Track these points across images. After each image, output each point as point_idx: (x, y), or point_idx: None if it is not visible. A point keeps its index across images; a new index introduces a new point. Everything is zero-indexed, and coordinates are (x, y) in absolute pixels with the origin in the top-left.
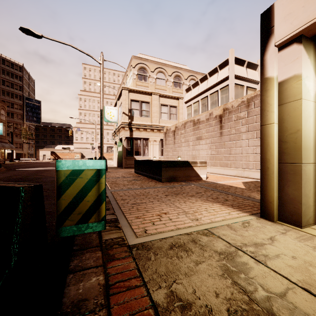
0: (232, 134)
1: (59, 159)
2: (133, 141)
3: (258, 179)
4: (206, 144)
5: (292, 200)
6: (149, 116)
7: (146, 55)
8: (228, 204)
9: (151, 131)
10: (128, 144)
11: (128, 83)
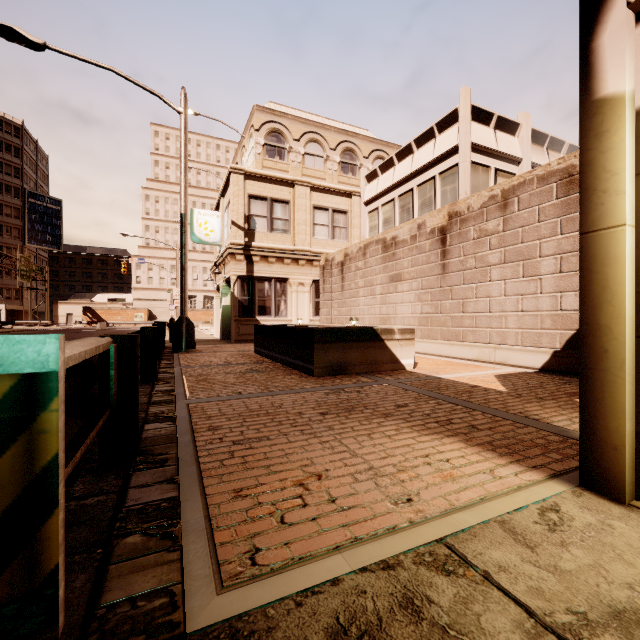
0: (468, 269)
1: (99, 323)
2: (253, 285)
3: (528, 368)
4: (410, 292)
5: None
6: (288, 231)
7: (283, 106)
8: (482, 441)
9: (294, 263)
10: (244, 291)
11: (246, 164)
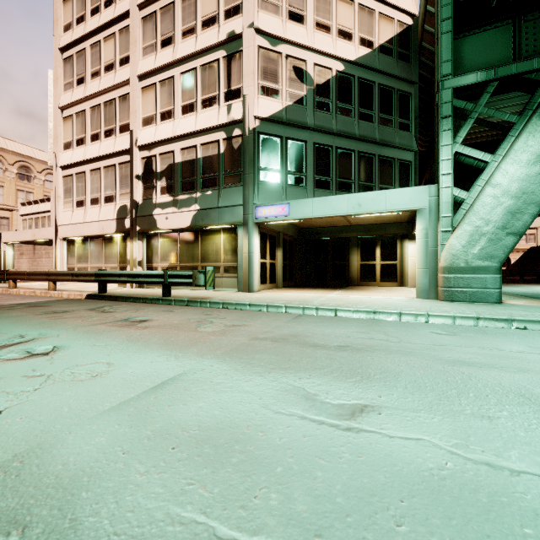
0: (39, 254)
1: None
2: None
3: None
4: (26, 259)
5: None
6: None
7: None
8: None
9: None
10: None
11: None
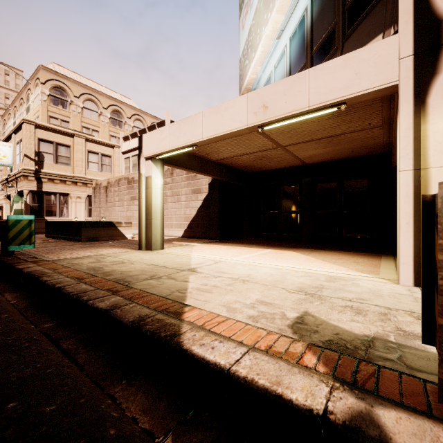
0: None
1: None
2: (42, 197)
3: (178, 237)
4: None
5: (149, 238)
6: (70, 164)
7: (66, 68)
8: (127, 248)
9: (74, 184)
10: (34, 200)
11: (32, 103)
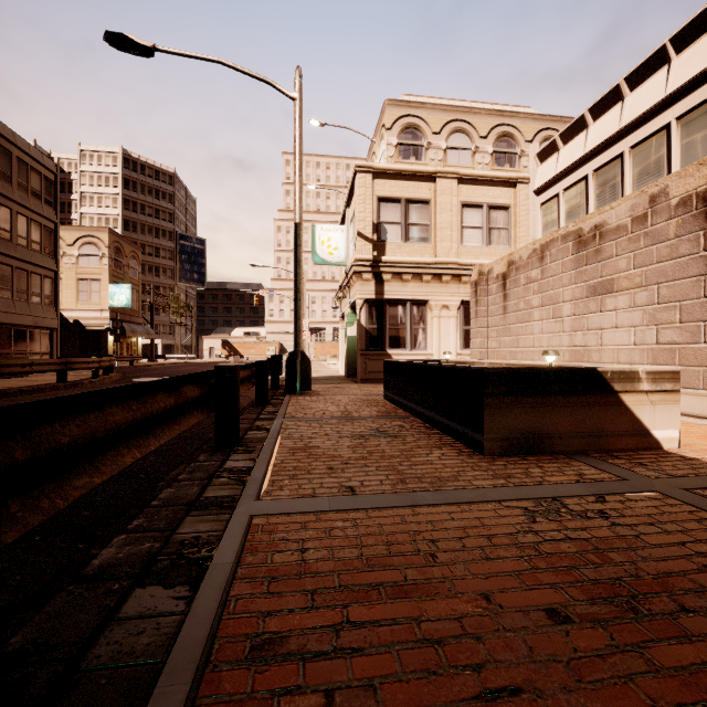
0: None
1: (233, 357)
2: (383, 311)
3: None
4: (633, 309)
5: None
6: (428, 239)
7: (420, 96)
8: None
9: (435, 281)
10: (372, 317)
11: None
